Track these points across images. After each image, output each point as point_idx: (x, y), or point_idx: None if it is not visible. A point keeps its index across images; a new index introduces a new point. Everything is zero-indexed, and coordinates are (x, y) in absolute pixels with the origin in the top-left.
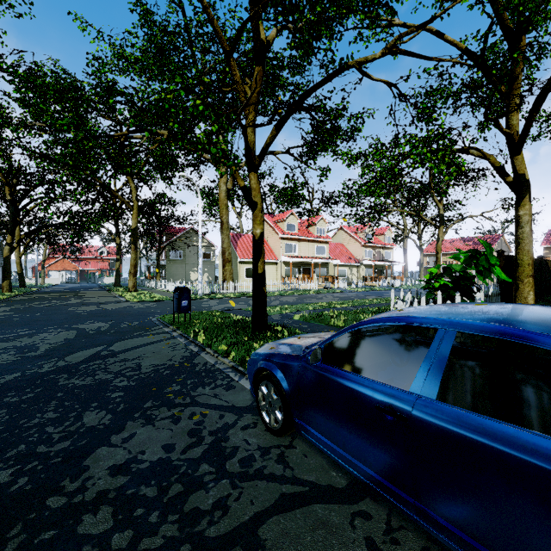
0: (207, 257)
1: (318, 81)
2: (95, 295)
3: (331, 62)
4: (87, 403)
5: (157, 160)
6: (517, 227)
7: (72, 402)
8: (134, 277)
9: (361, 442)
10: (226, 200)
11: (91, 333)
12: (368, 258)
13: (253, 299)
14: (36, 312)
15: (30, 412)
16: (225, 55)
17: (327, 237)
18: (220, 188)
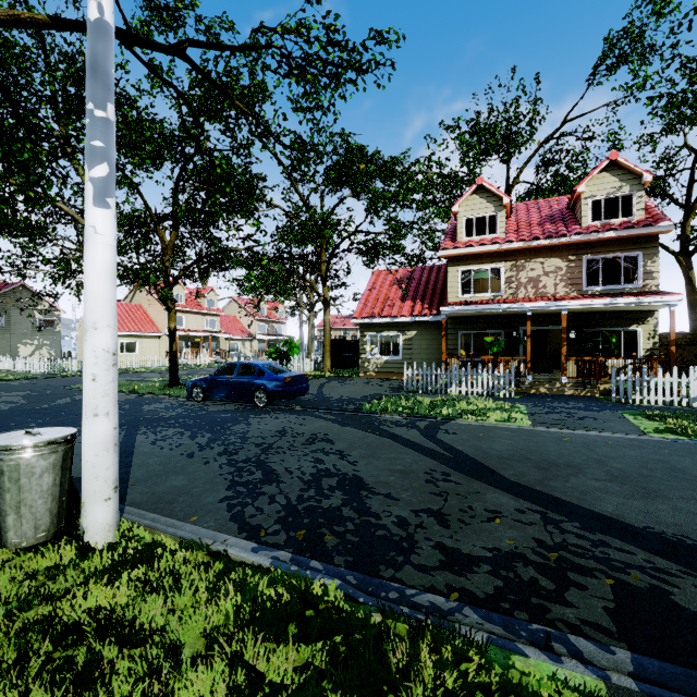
0: (49, 325)
1: (212, 252)
2: None
3: (219, 253)
4: None
5: None
6: (324, 326)
7: None
8: None
9: (224, 390)
10: None
11: (34, 396)
12: (261, 332)
13: (170, 367)
14: None
15: None
16: (154, 223)
17: (218, 310)
18: None
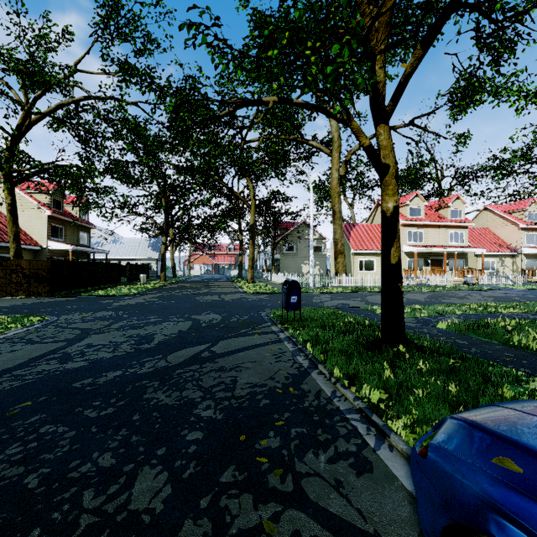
0: (318, 250)
1: None
2: (221, 286)
3: None
4: (154, 445)
5: (271, 158)
6: None
7: (140, 437)
8: (252, 270)
9: None
10: (339, 187)
11: (203, 326)
12: (530, 245)
13: (383, 299)
14: (172, 300)
15: (91, 446)
16: None
17: (466, 220)
18: (332, 175)
